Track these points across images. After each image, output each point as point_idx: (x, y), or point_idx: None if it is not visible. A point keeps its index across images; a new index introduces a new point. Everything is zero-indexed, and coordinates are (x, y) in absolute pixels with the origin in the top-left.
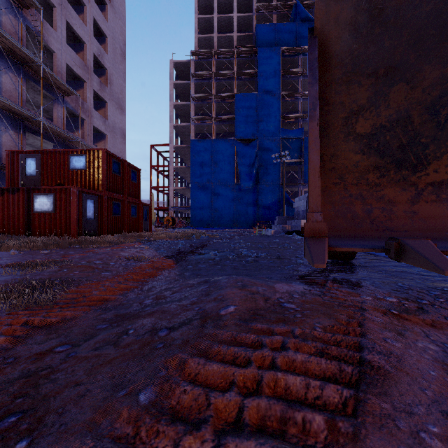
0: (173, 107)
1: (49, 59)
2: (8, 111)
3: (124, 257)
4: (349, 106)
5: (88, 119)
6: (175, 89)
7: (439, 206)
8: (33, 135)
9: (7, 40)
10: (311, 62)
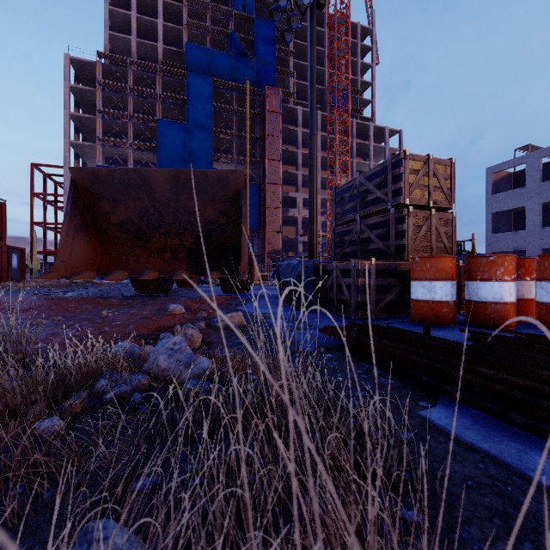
0: (71, 117)
1: None
2: None
3: None
4: (104, 210)
5: None
6: (73, 93)
7: (158, 260)
8: None
9: None
10: (70, 193)
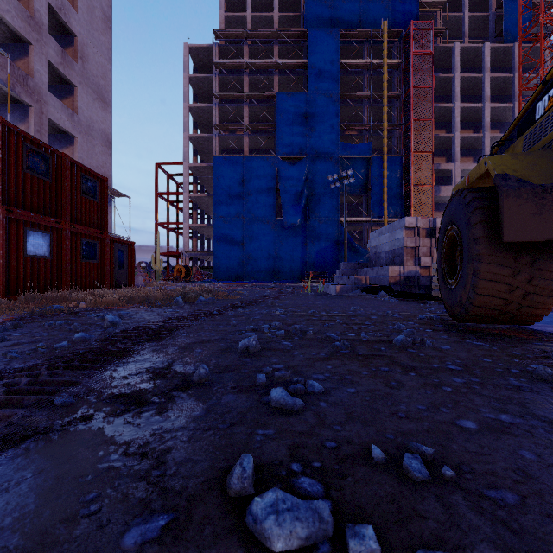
0: (190, 111)
1: None
2: None
3: None
4: None
5: (37, 105)
6: (192, 86)
7: None
8: None
9: None
10: None
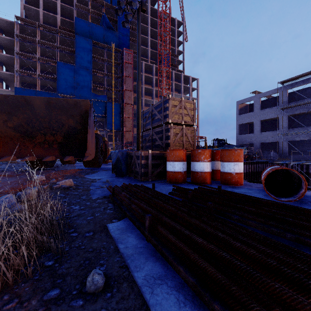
0: None
1: None
2: None
3: None
4: (2, 119)
5: None
6: None
7: (40, 149)
8: None
9: None
10: None
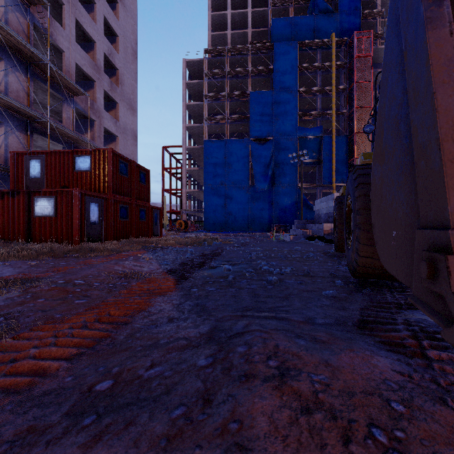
0: (186, 107)
1: (58, 59)
2: (14, 112)
3: (116, 273)
4: None
5: (98, 120)
6: (188, 89)
7: None
8: (41, 136)
9: (12, 38)
10: None
